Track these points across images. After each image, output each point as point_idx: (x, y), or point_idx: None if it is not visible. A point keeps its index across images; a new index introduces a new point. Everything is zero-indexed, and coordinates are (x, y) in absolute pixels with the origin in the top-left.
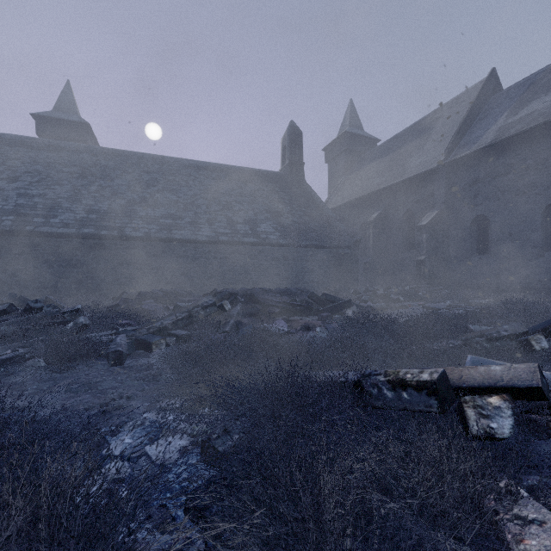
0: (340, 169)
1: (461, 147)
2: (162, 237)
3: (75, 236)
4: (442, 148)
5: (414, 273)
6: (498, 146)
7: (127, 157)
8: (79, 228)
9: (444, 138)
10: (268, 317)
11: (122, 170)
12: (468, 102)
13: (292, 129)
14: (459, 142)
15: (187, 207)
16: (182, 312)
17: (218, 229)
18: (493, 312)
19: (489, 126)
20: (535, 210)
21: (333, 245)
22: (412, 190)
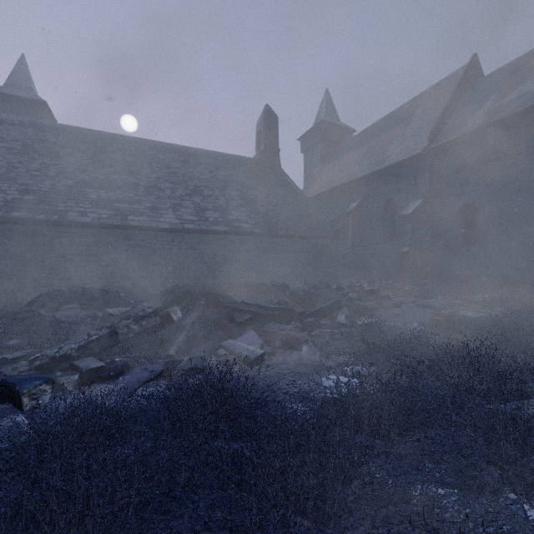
0: (316, 159)
1: (446, 133)
2: (114, 223)
3: (1, 220)
4: (424, 134)
5: (395, 265)
6: (487, 130)
7: (82, 134)
8: (8, 211)
9: (426, 124)
10: (235, 326)
11: (74, 148)
12: (450, 88)
13: (267, 113)
14: (442, 128)
15: (148, 191)
16: (100, 328)
17: (183, 216)
18: (527, 317)
19: (475, 110)
20: (528, 198)
21: (312, 235)
22: (394, 178)
